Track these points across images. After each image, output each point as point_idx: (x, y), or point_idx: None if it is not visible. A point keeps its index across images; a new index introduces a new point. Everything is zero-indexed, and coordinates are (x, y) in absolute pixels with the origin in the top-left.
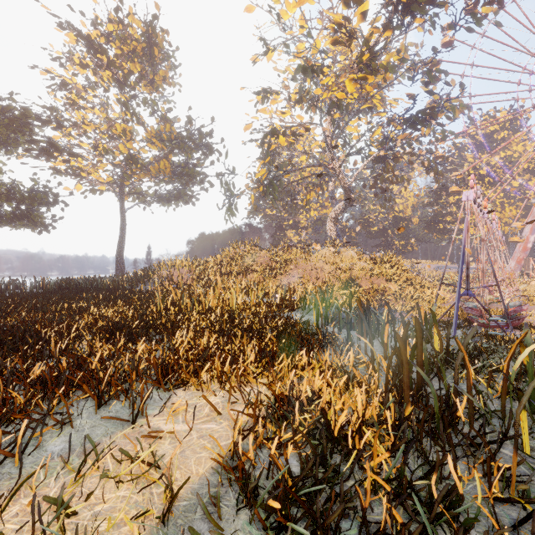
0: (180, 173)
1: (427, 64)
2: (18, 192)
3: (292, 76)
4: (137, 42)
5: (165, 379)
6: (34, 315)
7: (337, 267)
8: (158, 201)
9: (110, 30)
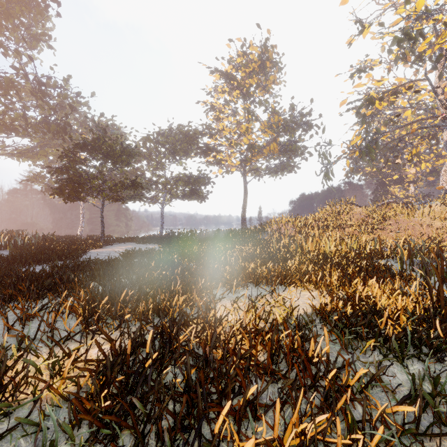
0: (285, 150)
1: None
2: (192, 179)
3: (387, 49)
4: (255, 63)
5: (283, 282)
6: (213, 248)
7: None
8: (268, 173)
9: (238, 62)
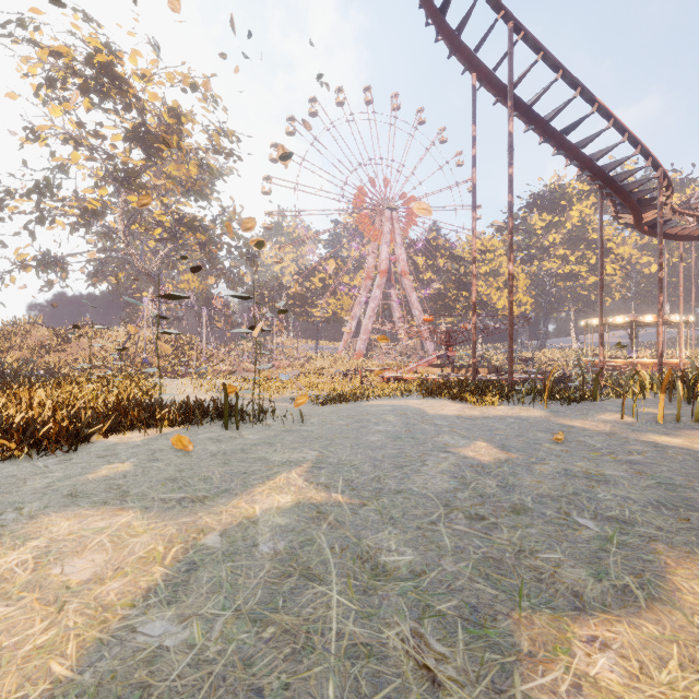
0: None
1: (198, 185)
2: None
3: (32, 188)
4: None
5: None
6: None
7: (118, 345)
8: None
9: None
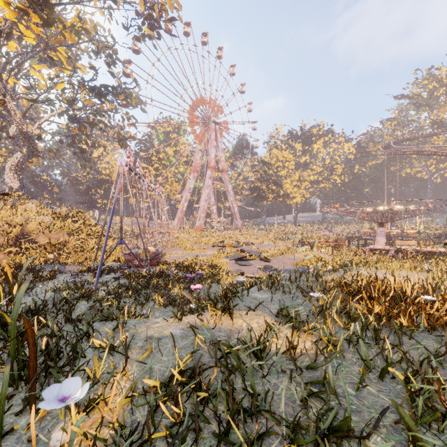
0: None
1: (110, 49)
2: None
3: None
4: None
5: None
6: None
7: (4, 221)
8: None
9: None
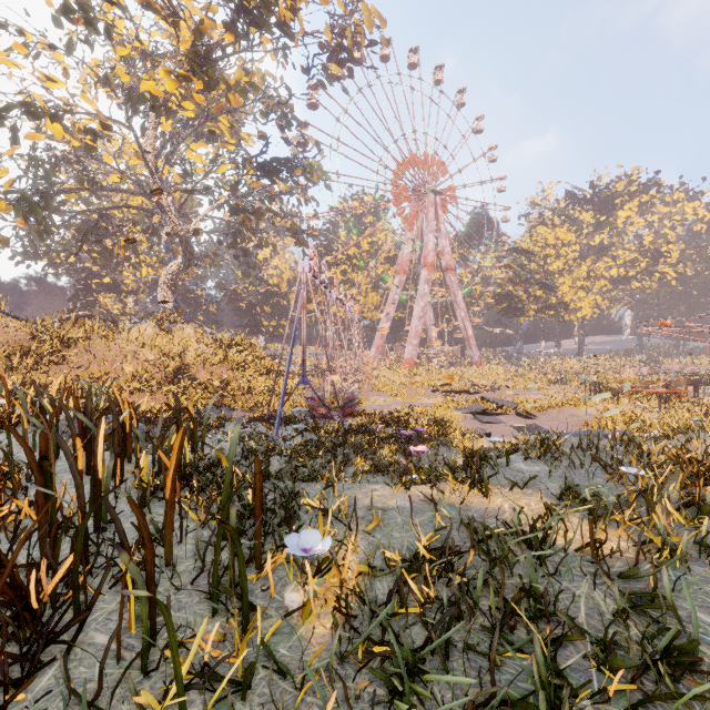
0: None
1: (283, 105)
2: None
3: (52, 15)
4: None
5: None
6: None
7: (161, 351)
8: None
9: None
